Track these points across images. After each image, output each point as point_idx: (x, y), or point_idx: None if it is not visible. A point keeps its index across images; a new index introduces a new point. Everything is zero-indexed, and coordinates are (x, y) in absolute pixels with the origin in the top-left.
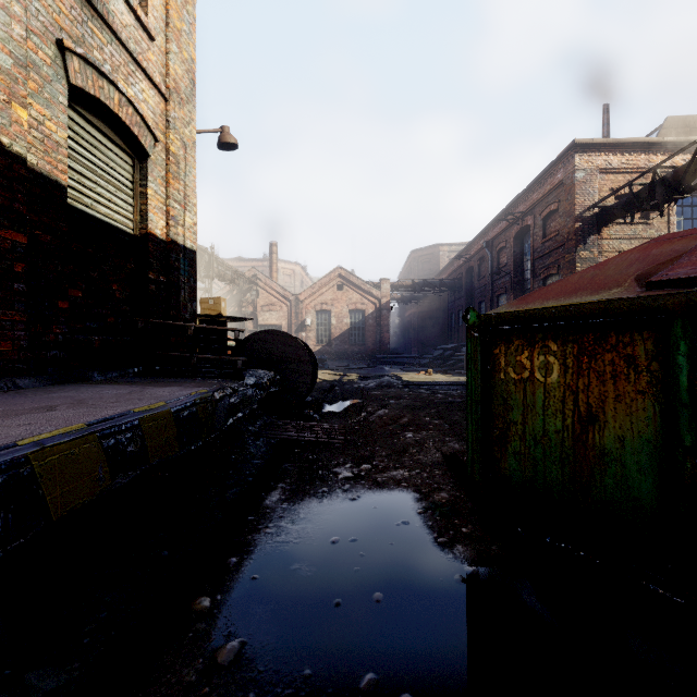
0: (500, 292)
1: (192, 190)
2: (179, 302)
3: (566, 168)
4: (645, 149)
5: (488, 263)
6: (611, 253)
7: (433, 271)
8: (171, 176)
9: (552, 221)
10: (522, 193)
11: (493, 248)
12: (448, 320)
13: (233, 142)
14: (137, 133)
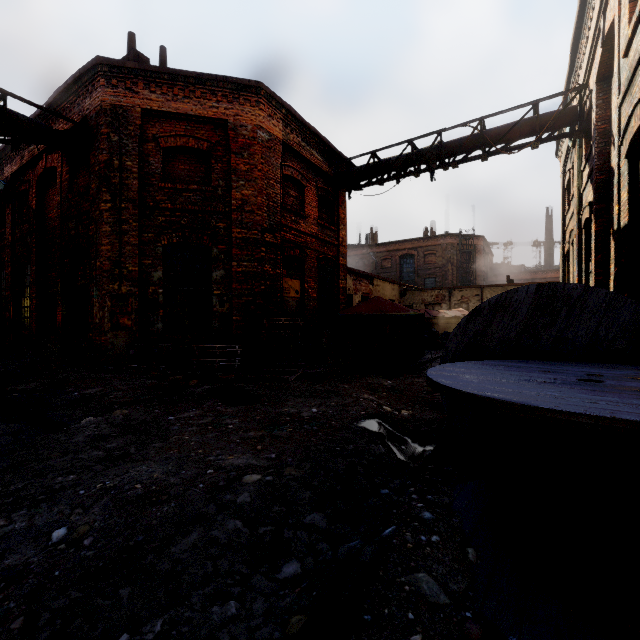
0: None
1: None
2: None
3: None
4: None
5: None
6: None
7: None
8: None
9: None
10: None
11: None
12: None
13: None
14: None
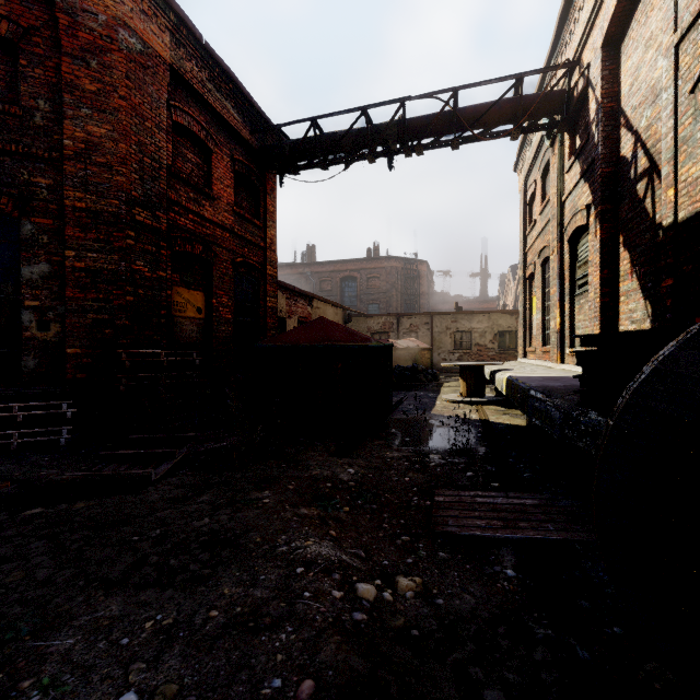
0: None
1: None
2: None
3: None
4: None
5: None
6: None
7: None
8: None
9: None
10: None
11: None
12: None
13: None
14: None
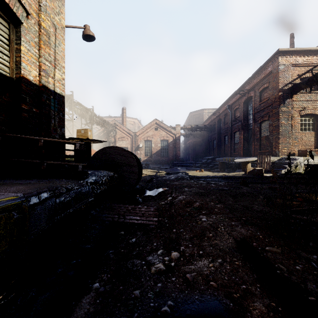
0: (235, 130)
1: (61, 57)
2: (49, 127)
3: (274, 64)
4: (316, 53)
5: (229, 116)
6: (298, 108)
7: (200, 122)
8: (42, 43)
9: (265, 93)
10: (248, 79)
11: (232, 109)
12: (208, 145)
13: (91, 34)
14: (8, 1)
